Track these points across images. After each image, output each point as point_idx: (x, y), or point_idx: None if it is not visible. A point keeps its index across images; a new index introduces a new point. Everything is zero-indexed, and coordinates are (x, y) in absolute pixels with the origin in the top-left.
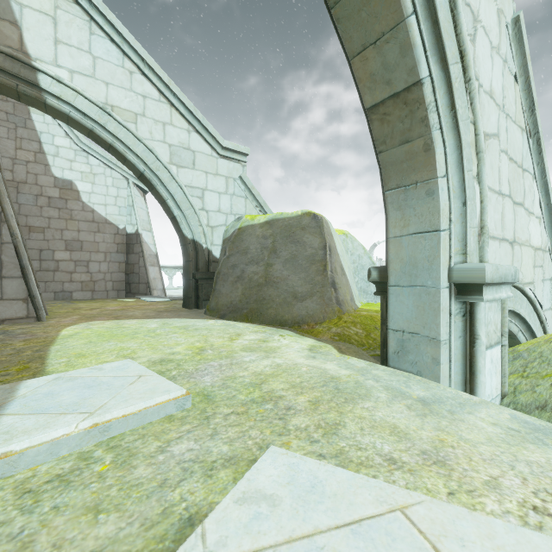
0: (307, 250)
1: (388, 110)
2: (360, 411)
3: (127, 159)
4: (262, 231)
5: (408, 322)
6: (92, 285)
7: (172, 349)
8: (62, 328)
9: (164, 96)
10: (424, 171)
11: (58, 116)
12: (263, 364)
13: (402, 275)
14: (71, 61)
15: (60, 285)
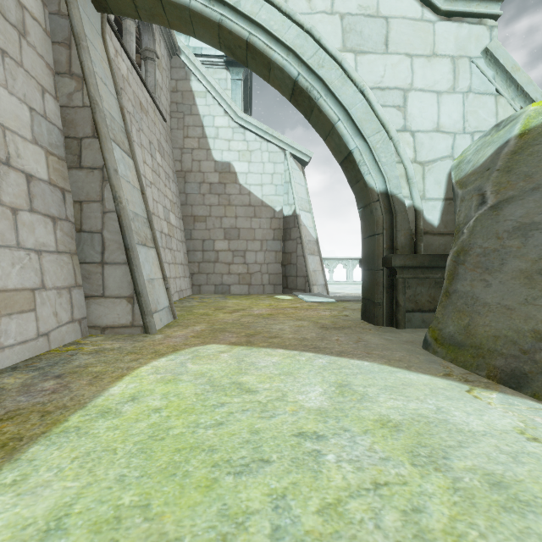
0: None
1: None
2: None
3: (271, 64)
4: None
5: None
6: (249, 277)
7: None
8: (142, 362)
9: None
10: None
11: (180, 22)
12: None
13: None
14: None
15: (220, 277)
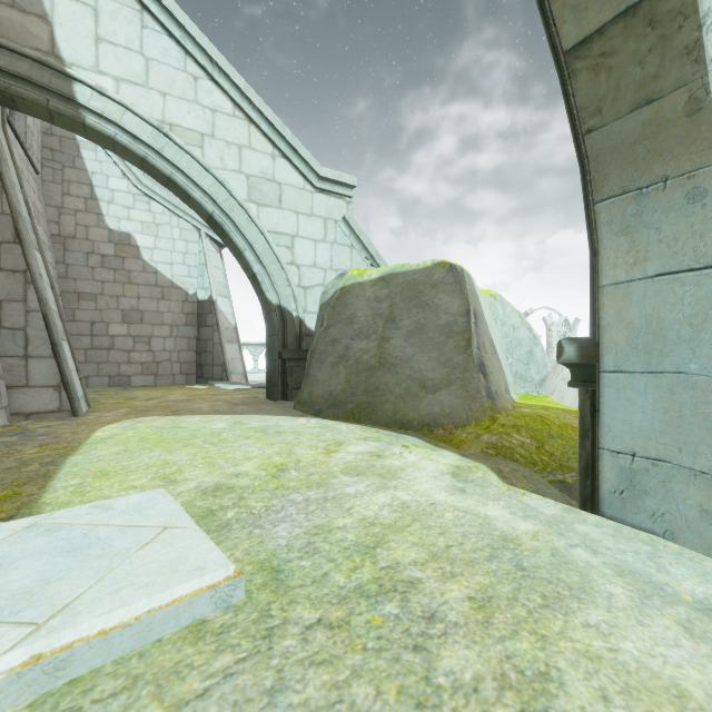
0: (441, 317)
1: (611, 46)
2: (585, 636)
3: (191, 197)
4: (374, 291)
5: (644, 437)
6: (155, 367)
7: (238, 467)
8: (99, 426)
9: (240, 108)
10: (685, 153)
11: (101, 141)
12: (378, 502)
13: (630, 352)
14: (116, 66)
15: (116, 367)
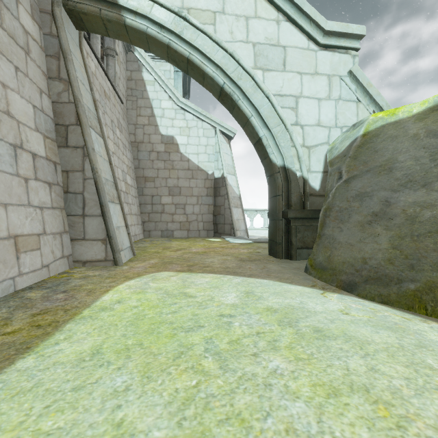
0: None
1: None
2: None
3: (205, 74)
4: (424, 125)
5: None
6: (188, 225)
7: None
8: (118, 283)
9: None
10: None
11: (139, 41)
12: None
13: None
14: None
15: (165, 224)
